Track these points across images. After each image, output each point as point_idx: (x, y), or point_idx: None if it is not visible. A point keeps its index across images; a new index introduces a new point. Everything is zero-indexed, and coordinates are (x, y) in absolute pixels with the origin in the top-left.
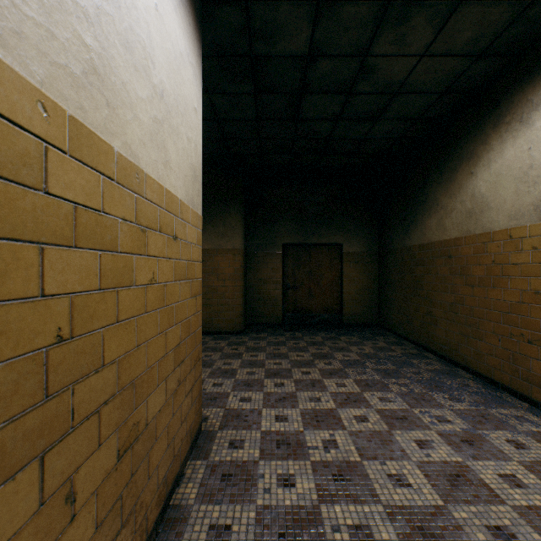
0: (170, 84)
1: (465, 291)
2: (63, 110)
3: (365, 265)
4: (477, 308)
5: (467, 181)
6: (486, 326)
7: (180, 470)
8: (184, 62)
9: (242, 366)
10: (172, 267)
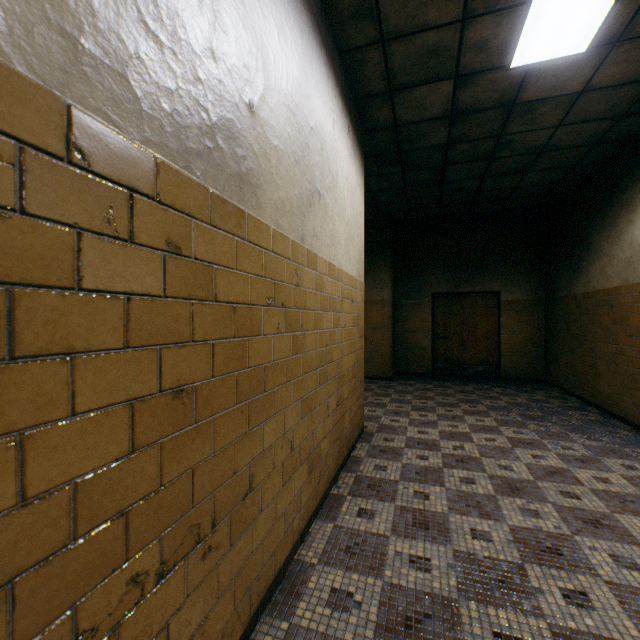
0: (350, 212)
1: (624, 341)
2: (327, 261)
3: (528, 315)
4: (634, 358)
5: (626, 229)
6: None
7: (354, 443)
8: (356, 189)
9: (391, 402)
10: (351, 318)
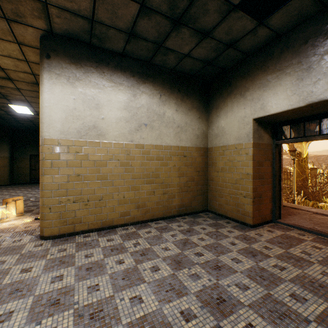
0: None
1: None
2: None
3: None
4: None
5: None
6: None
7: None
8: None
9: None
10: None
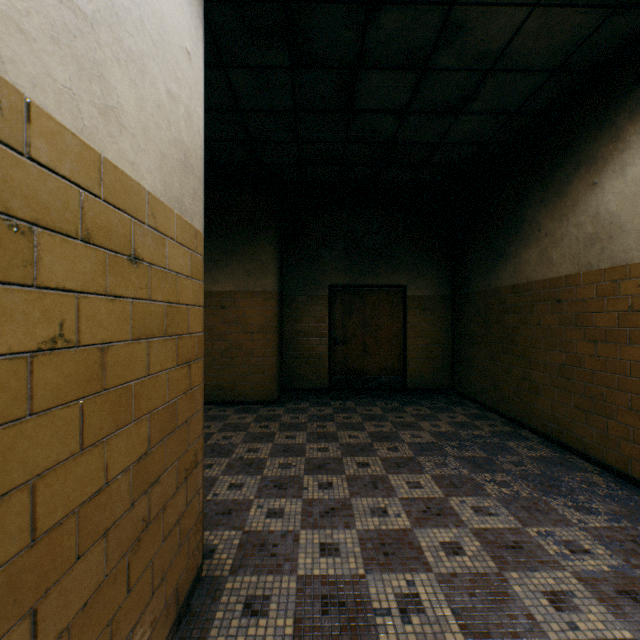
0: None
1: (583, 348)
2: None
3: (435, 313)
4: (603, 372)
5: (586, 195)
6: (618, 399)
7: None
8: None
9: (273, 454)
10: (127, 313)
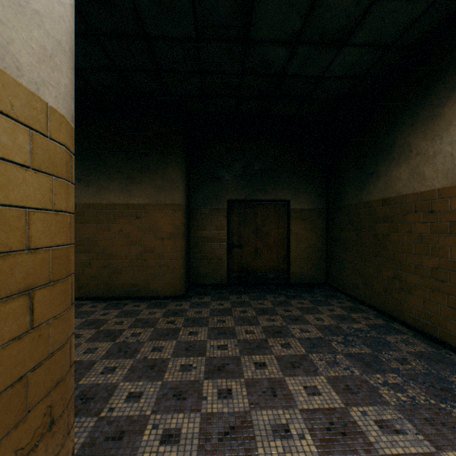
0: None
1: None
2: None
3: (313, 223)
4: None
5: None
6: None
7: None
8: None
9: (175, 353)
10: None
